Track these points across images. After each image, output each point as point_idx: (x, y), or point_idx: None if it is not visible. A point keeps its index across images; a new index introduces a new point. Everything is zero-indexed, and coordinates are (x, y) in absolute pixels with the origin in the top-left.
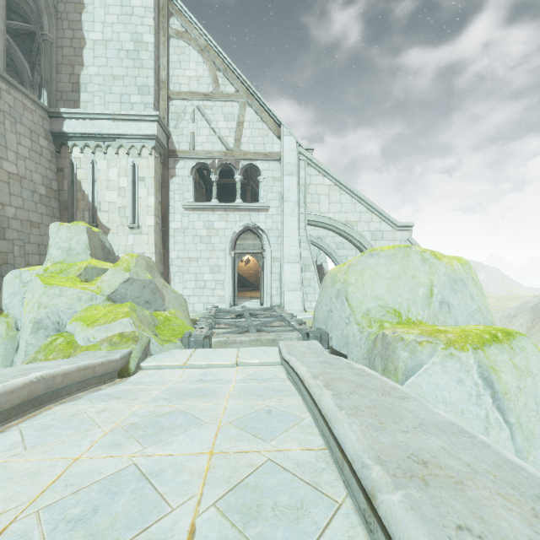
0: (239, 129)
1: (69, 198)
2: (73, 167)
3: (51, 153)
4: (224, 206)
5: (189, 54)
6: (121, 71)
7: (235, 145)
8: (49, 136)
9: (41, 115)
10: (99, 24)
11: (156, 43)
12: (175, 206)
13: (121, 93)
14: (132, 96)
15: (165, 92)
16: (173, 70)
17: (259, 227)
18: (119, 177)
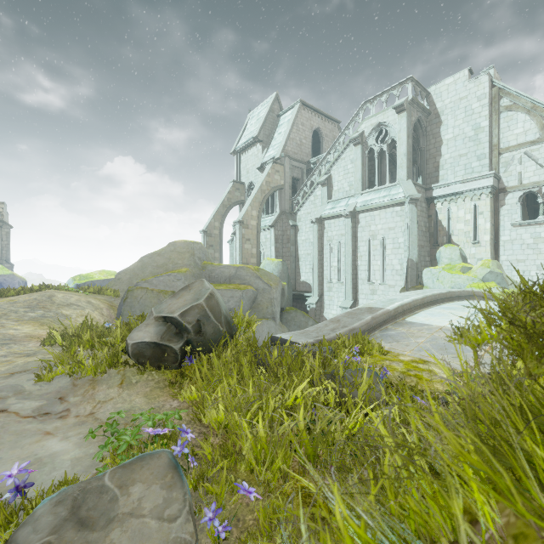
0: None
1: (434, 231)
2: (436, 213)
3: (425, 209)
4: None
5: (516, 118)
6: (464, 151)
7: None
8: (424, 200)
9: (422, 191)
10: (450, 129)
11: (489, 123)
12: (504, 225)
13: (465, 164)
14: (472, 163)
15: (496, 151)
16: (502, 134)
17: None
18: (465, 214)
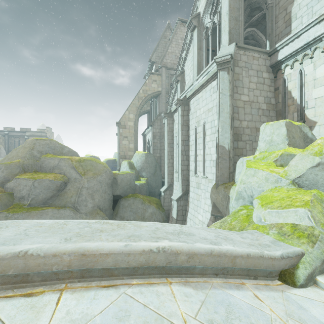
0: None
1: (282, 107)
2: (285, 83)
3: (270, 80)
4: None
5: None
6: None
7: None
8: (269, 69)
9: (264, 58)
10: None
11: None
12: None
13: None
14: None
15: None
16: None
17: None
18: None
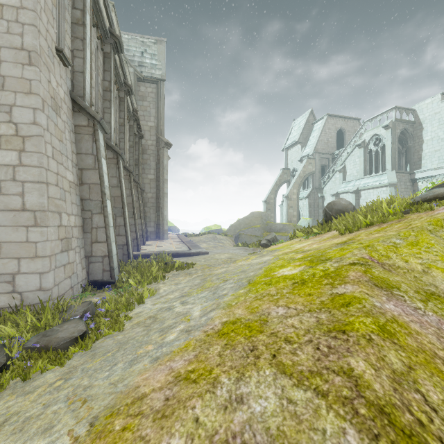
0: None
1: None
2: (418, 189)
3: (410, 186)
4: None
5: None
6: (438, 148)
7: None
8: (410, 180)
9: (407, 175)
10: (429, 133)
11: None
12: None
13: (439, 156)
14: (443, 156)
15: None
16: None
17: None
18: None
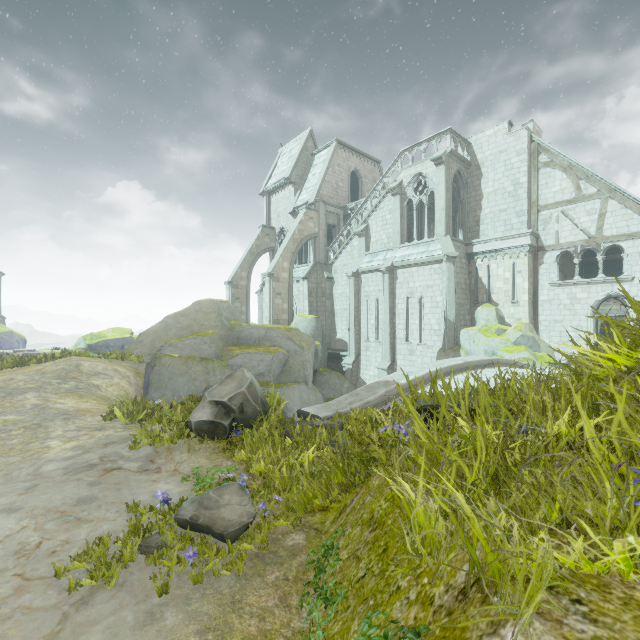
0: (600, 220)
1: (475, 288)
2: (476, 270)
3: (465, 265)
4: (585, 281)
5: (554, 175)
6: (504, 206)
7: (597, 233)
8: (465, 256)
9: (462, 247)
10: (490, 182)
11: (528, 179)
12: (542, 284)
13: (505, 219)
14: (511, 220)
15: (535, 208)
16: (541, 191)
17: (622, 295)
18: (504, 272)
